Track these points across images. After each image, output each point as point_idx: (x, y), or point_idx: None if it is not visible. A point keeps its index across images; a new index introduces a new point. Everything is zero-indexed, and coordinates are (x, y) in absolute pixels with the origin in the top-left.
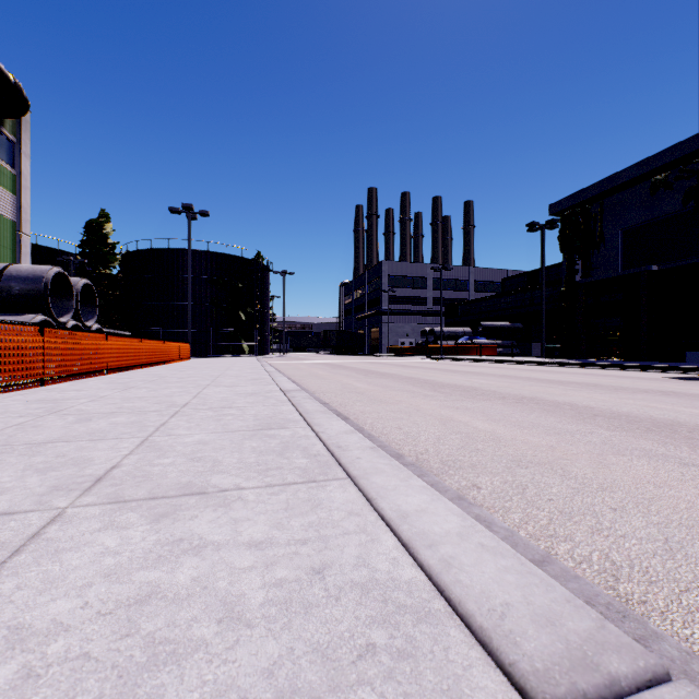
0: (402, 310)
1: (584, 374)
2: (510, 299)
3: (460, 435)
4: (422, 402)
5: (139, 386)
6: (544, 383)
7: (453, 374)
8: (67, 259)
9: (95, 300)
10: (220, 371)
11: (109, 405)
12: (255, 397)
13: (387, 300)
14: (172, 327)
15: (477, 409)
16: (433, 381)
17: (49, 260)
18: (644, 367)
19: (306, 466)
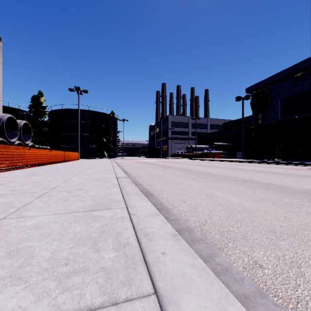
0: (177, 137)
1: (266, 166)
2: (226, 132)
3: (222, 207)
4: (193, 183)
5: (40, 174)
6: (251, 172)
7: (204, 167)
8: (22, 113)
9: (30, 131)
10: (89, 166)
11: (7, 188)
12: (99, 181)
13: (170, 133)
14: (72, 145)
15: (224, 187)
16: (195, 171)
17: (15, 114)
18: (294, 163)
19: (112, 266)
